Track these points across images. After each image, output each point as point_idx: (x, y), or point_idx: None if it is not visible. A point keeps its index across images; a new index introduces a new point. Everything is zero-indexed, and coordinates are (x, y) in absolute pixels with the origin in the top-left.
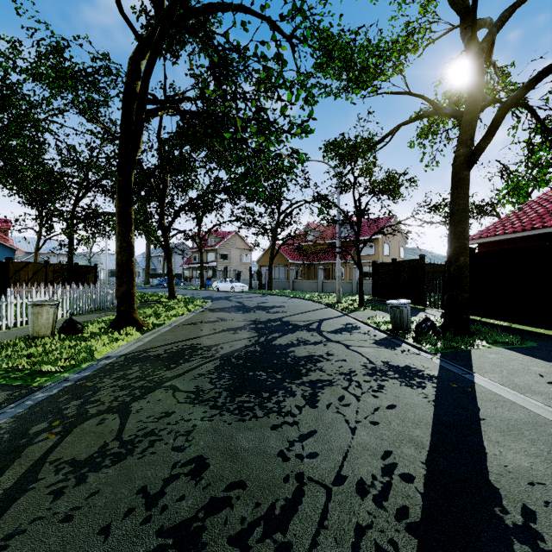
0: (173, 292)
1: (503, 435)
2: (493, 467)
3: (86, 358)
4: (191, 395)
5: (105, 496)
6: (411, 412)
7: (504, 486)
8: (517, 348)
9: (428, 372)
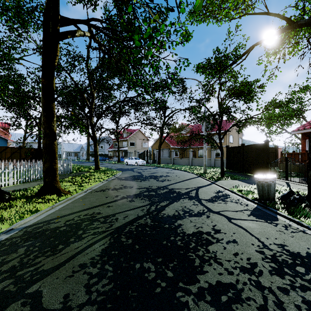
0: (98, 166)
1: None
2: None
3: None
4: None
5: None
6: None
7: None
8: None
9: None
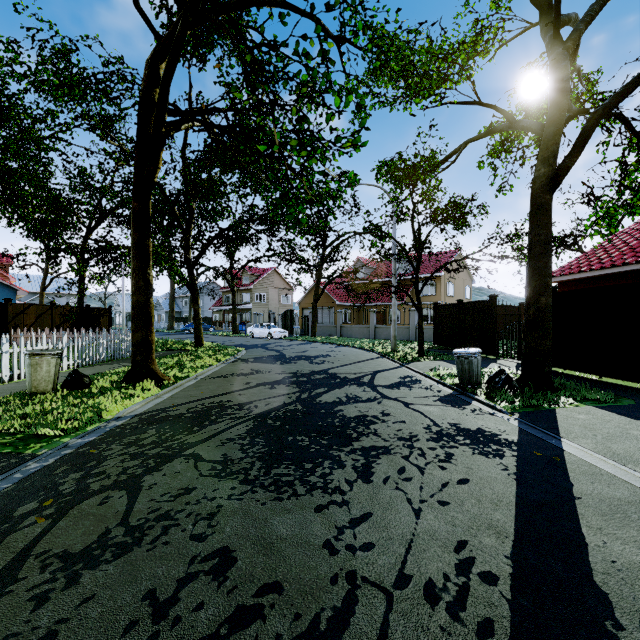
0: (201, 339)
1: (605, 519)
2: (598, 564)
3: (93, 419)
4: (217, 466)
5: (101, 603)
6: (489, 489)
7: (615, 591)
8: (612, 407)
9: (505, 436)
